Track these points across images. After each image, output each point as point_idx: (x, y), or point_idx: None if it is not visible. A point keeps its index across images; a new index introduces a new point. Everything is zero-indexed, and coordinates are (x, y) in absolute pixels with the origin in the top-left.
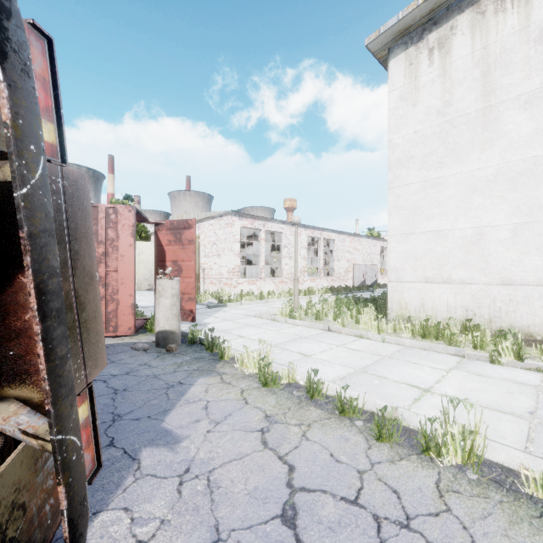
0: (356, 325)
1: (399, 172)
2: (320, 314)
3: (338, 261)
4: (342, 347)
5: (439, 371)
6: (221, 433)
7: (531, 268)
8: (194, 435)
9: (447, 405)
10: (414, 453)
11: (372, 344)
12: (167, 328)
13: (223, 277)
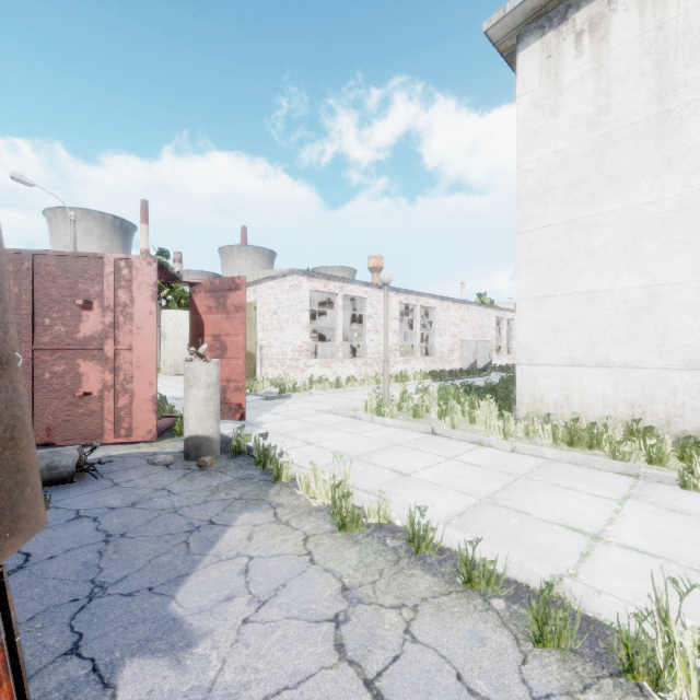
0: (471, 425)
1: (531, 210)
2: (419, 409)
3: (441, 337)
4: (454, 460)
5: (606, 501)
6: (267, 624)
7: None
8: (220, 630)
9: (636, 566)
10: (606, 673)
11: (497, 455)
12: (200, 433)
13: (287, 358)
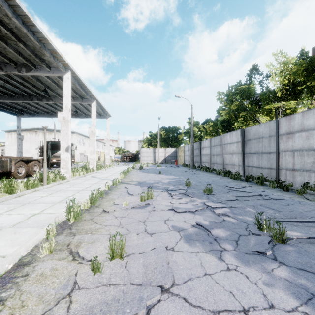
0: None
1: (7, 146)
2: None
3: None
4: None
5: None
6: None
7: None
8: None
9: None
10: None
11: None
12: None
13: None
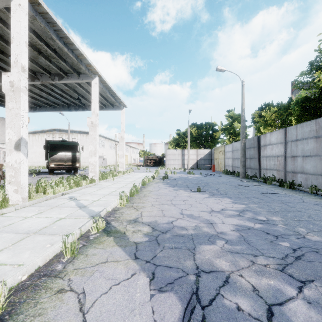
0: None
1: None
2: None
3: None
4: None
5: None
6: None
7: (36, 161)
8: None
9: None
10: None
11: None
12: None
13: None
